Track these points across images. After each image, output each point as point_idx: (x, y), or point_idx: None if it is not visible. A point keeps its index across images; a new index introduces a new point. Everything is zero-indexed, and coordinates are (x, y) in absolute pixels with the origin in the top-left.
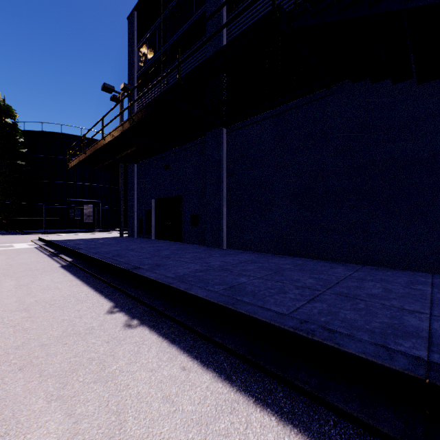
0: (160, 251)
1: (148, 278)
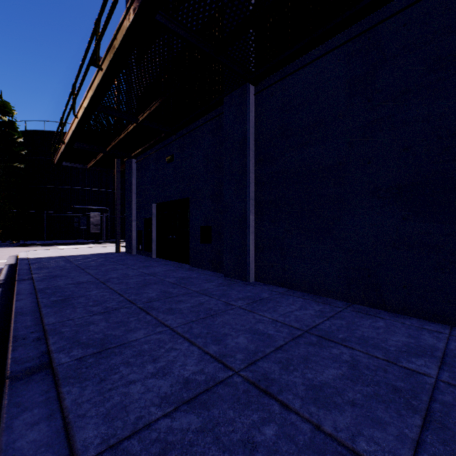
0: (145, 287)
1: None
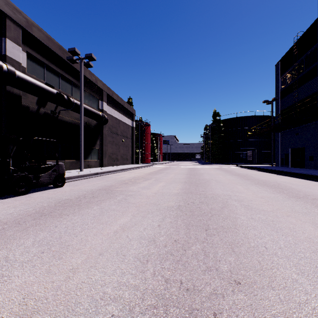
0: (291, 169)
1: (285, 171)
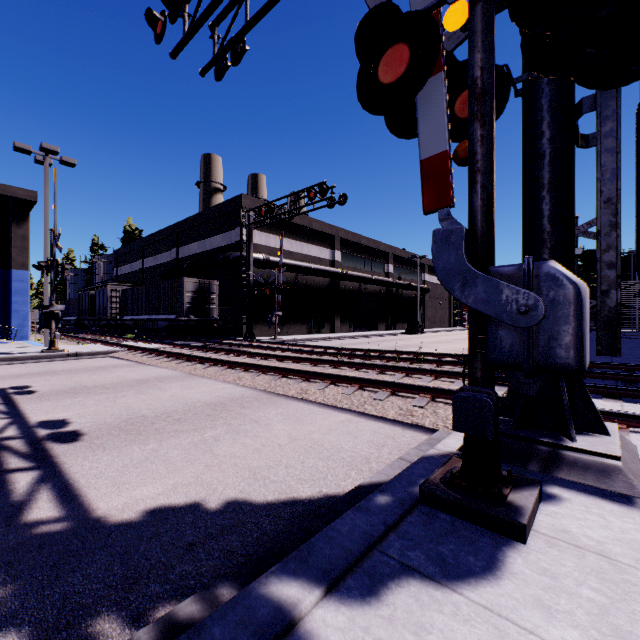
0: None
1: None
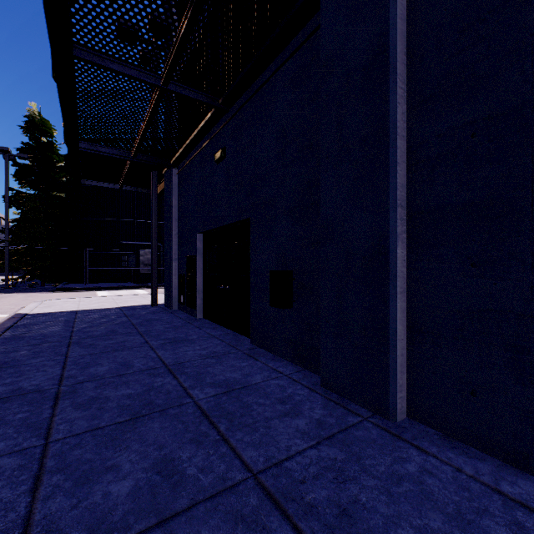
0: (127, 433)
1: None
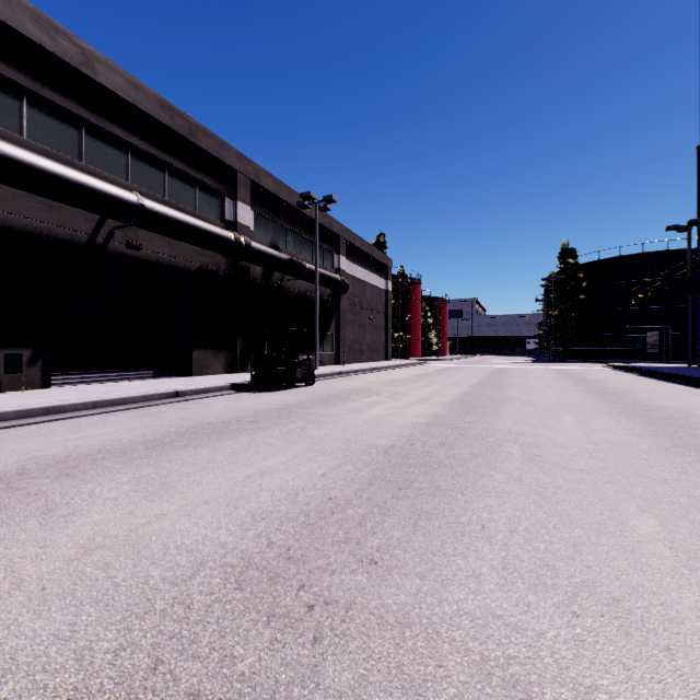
0: None
1: (681, 375)
